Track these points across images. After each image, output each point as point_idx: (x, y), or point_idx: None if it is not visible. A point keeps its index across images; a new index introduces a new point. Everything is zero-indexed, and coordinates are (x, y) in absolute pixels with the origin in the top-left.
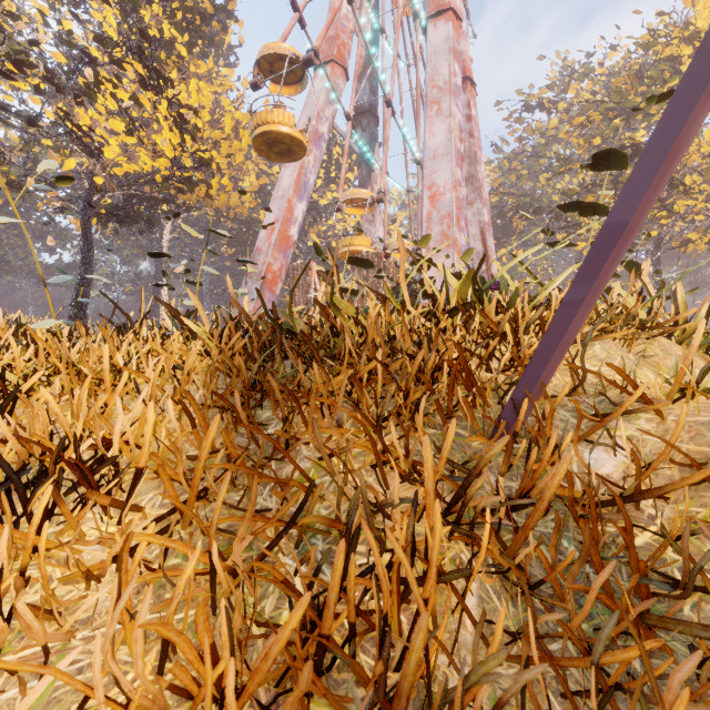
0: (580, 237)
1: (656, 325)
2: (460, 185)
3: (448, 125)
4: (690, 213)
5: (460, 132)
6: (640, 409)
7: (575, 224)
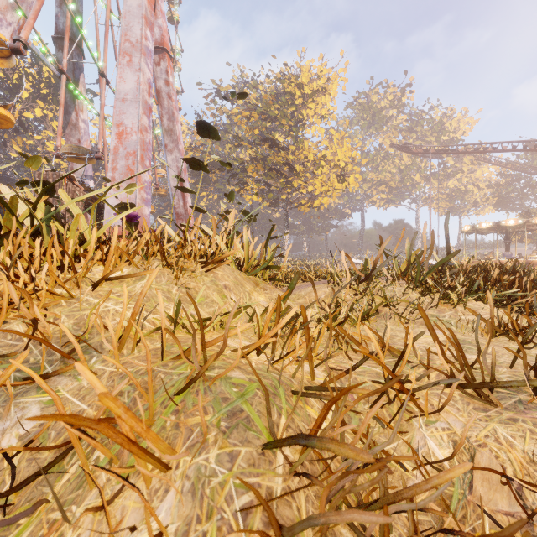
0: (249, 192)
1: (212, 261)
2: (147, 131)
3: (138, 78)
4: (300, 188)
5: (150, 88)
6: (60, 371)
7: (245, 183)
